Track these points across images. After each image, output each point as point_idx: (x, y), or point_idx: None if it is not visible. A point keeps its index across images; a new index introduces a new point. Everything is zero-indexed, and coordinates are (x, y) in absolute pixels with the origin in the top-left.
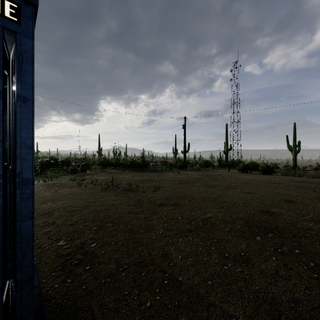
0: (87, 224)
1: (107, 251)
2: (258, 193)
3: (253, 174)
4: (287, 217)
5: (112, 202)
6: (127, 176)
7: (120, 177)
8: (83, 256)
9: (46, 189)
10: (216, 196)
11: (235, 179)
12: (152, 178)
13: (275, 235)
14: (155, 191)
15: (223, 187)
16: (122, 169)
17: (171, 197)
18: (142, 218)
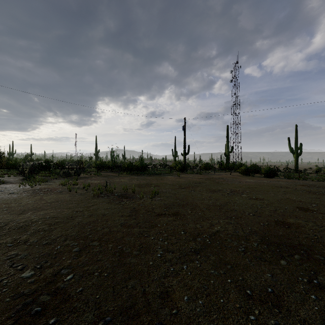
0: (68, 243)
1: (86, 287)
2: (267, 199)
3: (256, 177)
4: (309, 231)
5: (103, 212)
6: (124, 180)
7: (116, 181)
8: (51, 297)
9: (30, 195)
10: (222, 203)
11: (238, 183)
12: (150, 182)
13: (302, 257)
14: (154, 197)
15: (228, 192)
16: (119, 172)
17: (172, 205)
18: (137, 233)
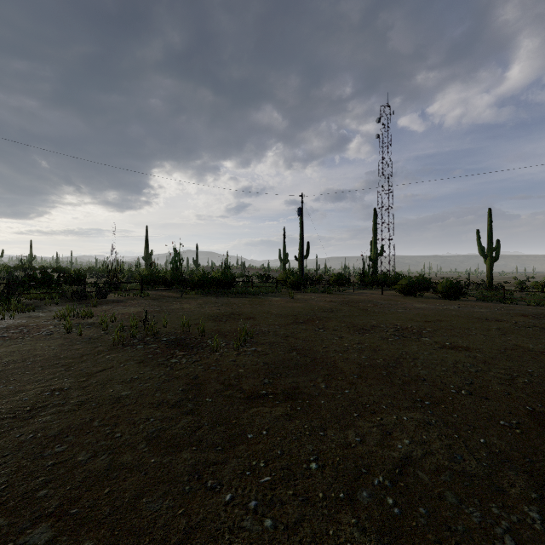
0: None
1: None
2: (476, 348)
3: (427, 298)
4: None
5: (117, 392)
6: (189, 306)
7: (174, 307)
8: None
9: None
10: (389, 361)
11: (404, 311)
12: (239, 310)
13: None
14: (243, 346)
15: (391, 331)
16: (183, 291)
17: (281, 366)
18: (185, 474)
